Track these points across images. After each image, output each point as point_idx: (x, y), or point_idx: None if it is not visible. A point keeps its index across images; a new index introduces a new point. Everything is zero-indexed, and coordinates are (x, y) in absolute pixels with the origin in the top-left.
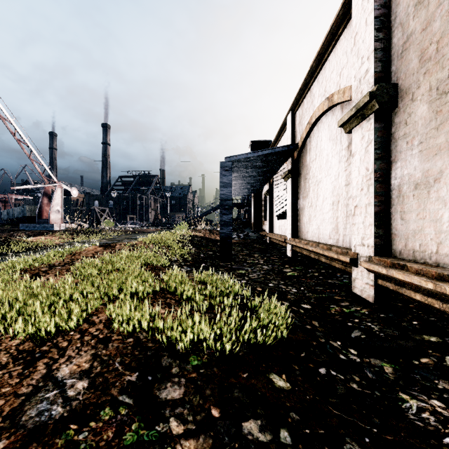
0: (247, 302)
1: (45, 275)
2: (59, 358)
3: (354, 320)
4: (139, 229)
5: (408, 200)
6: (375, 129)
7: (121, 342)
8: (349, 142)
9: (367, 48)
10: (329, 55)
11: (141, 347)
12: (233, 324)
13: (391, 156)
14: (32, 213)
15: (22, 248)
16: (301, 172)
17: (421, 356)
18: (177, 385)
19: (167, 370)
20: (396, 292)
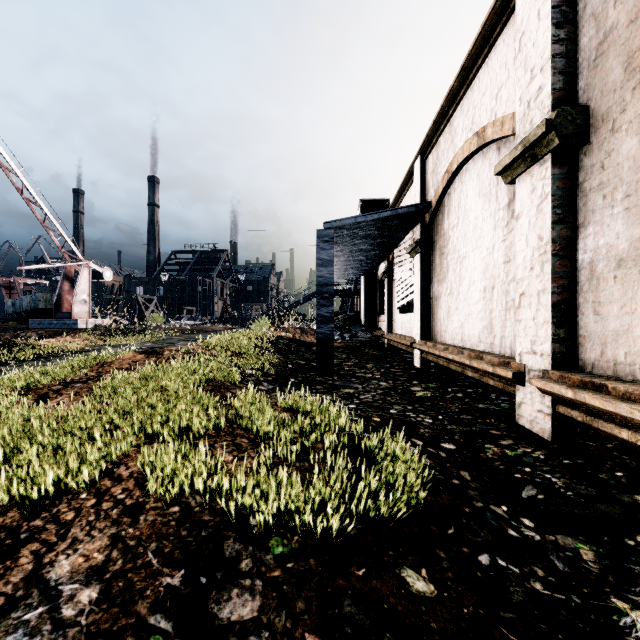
0: (359, 441)
1: (56, 397)
2: (58, 542)
3: (524, 470)
4: (201, 326)
5: (606, 284)
6: (554, 177)
7: (159, 514)
8: (509, 198)
9: (540, 55)
10: (479, 70)
11: (191, 522)
12: (339, 482)
13: (578, 217)
14: (48, 304)
15: (30, 355)
16: (435, 245)
17: (637, 531)
18: (249, 593)
19: (232, 564)
20: (587, 426)
